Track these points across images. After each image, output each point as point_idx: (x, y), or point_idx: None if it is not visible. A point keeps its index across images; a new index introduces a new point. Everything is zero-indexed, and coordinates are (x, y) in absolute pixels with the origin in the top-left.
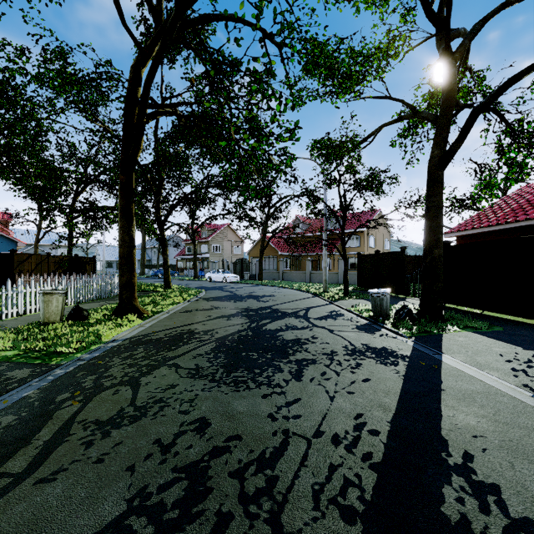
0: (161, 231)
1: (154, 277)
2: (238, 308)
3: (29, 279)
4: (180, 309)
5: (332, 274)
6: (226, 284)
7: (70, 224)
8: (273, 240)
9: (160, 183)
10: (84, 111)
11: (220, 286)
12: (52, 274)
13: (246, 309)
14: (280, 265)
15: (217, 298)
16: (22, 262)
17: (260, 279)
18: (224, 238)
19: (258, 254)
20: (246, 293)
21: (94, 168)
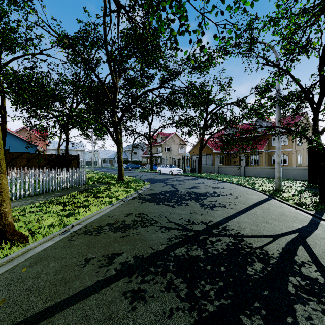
0: (116, 132)
1: (126, 169)
2: (173, 225)
3: (15, 172)
4: (92, 222)
5: (267, 168)
6: (171, 176)
7: (66, 133)
8: (208, 142)
9: (114, 92)
10: (67, 47)
11: (166, 178)
12: (30, 168)
13: (185, 229)
14: (216, 161)
15: (155, 196)
16: (15, 158)
17: (199, 172)
18: (173, 142)
19: (197, 152)
20: (187, 188)
21: (68, 85)
